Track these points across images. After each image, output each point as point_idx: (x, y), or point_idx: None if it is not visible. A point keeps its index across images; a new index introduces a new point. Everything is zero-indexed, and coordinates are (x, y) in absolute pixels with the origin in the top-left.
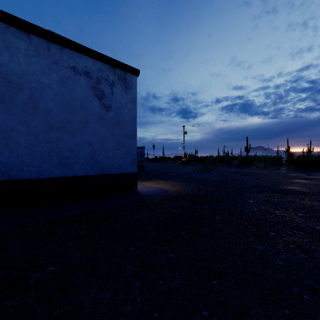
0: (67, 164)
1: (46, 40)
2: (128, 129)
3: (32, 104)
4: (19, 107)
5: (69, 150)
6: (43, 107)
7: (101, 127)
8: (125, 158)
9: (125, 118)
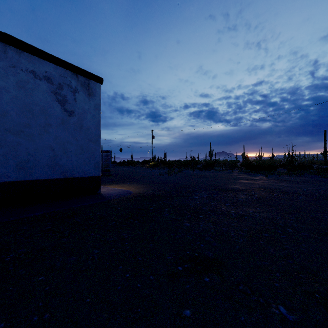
0: (26, 168)
1: (2, 42)
2: (92, 134)
3: None
4: None
5: (28, 154)
6: None
7: (63, 132)
8: (88, 162)
9: (89, 123)
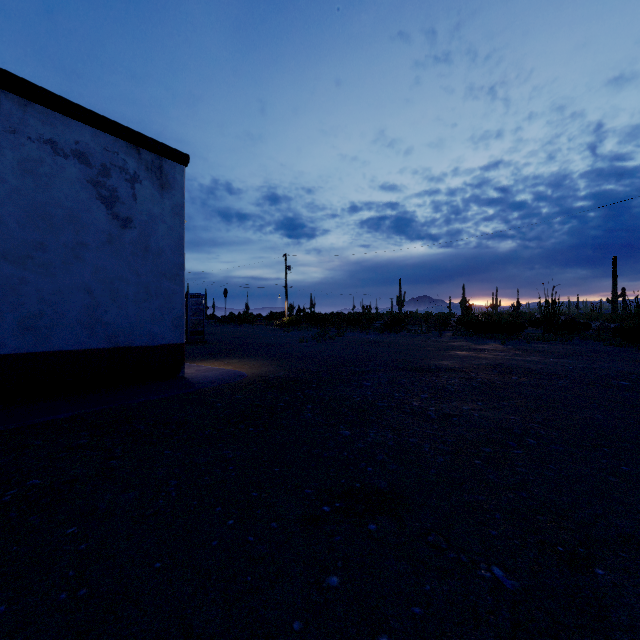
0: (37, 328)
1: None
2: (167, 263)
3: None
4: None
5: (43, 301)
6: None
7: (112, 259)
8: (160, 317)
9: (161, 242)
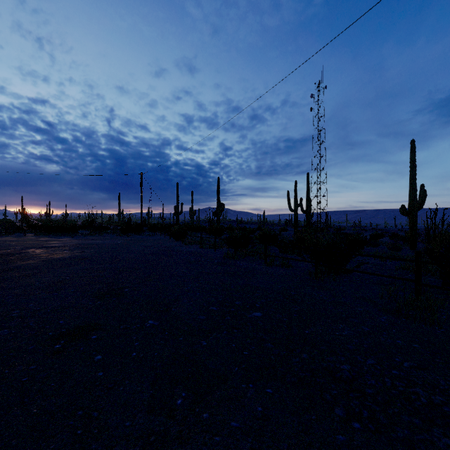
0: None
1: None
2: None
3: None
4: None
5: None
6: None
7: None
8: None
9: None
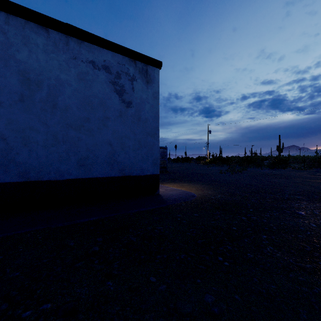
0: (85, 165)
1: (64, 34)
2: (150, 126)
3: (51, 102)
4: (37, 105)
5: (88, 150)
6: (61, 105)
7: (121, 125)
8: (146, 159)
9: (147, 115)
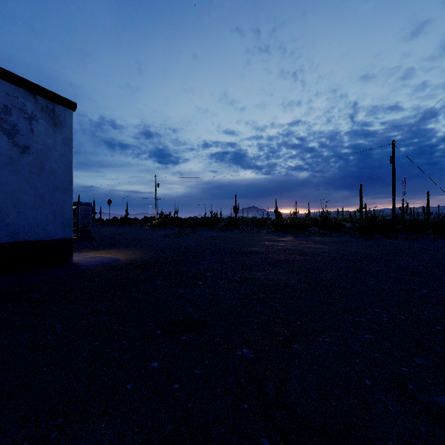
0: None
1: None
2: (59, 180)
3: None
4: None
5: None
6: None
7: (12, 176)
8: (53, 219)
9: (54, 165)
